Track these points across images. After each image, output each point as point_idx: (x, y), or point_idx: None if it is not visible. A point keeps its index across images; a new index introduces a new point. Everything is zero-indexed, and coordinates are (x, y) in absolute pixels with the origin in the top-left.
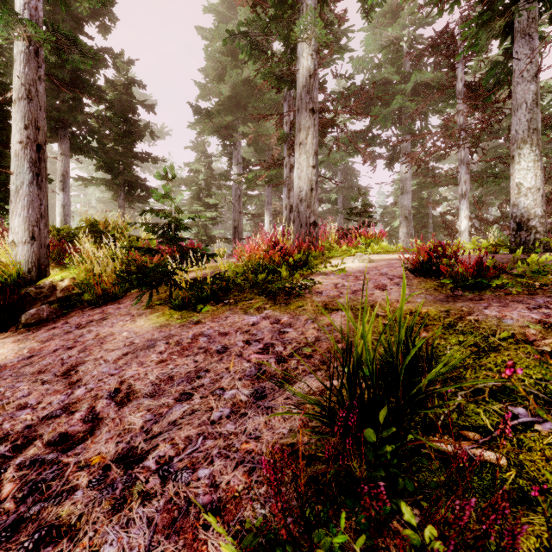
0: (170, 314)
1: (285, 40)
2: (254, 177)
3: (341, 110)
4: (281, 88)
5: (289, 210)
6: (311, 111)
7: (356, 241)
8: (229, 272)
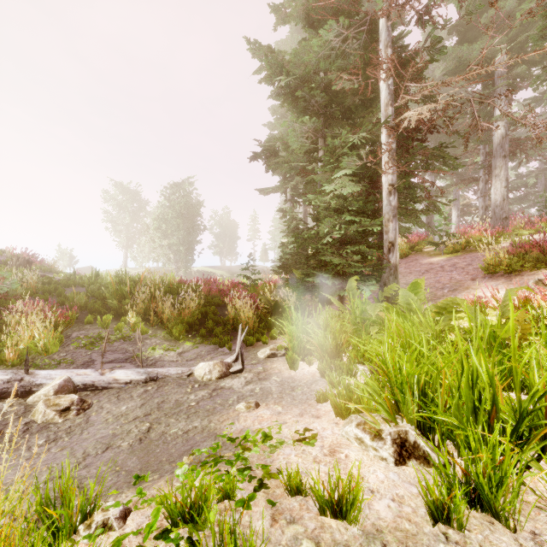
0: (444, 255)
1: (484, 116)
2: (450, 186)
3: (527, 147)
4: (482, 145)
5: (484, 209)
6: (503, 157)
7: (538, 225)
8: (463, 242)
